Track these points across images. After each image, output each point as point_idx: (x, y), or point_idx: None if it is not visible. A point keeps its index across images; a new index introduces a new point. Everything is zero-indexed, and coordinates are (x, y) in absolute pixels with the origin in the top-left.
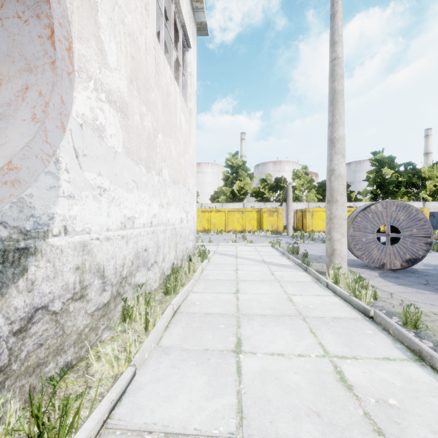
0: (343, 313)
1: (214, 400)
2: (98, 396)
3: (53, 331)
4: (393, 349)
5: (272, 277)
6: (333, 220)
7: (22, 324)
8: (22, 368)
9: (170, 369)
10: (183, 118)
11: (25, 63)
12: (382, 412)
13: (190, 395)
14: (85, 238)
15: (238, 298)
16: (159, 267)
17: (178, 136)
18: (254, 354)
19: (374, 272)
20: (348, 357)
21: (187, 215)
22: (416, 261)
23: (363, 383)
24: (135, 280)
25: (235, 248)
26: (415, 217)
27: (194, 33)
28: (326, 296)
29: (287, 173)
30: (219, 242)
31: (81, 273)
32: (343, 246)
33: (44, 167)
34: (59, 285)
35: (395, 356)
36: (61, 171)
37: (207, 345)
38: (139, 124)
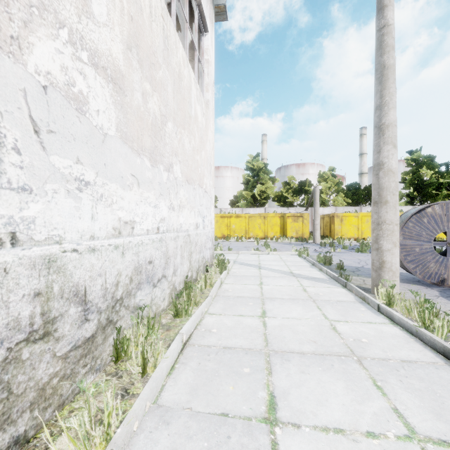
0: (412, 352)
1: None
2: None
3: None
4: None
5: (305, 294)
6: (382, 225)
7: None
8: None
9: None
10: (198, 109)
11: None
12: None
13: None
14: (52, 250)
15: (265, 324)
16: (169, 281)
17: (193, 128)
18: (297, 427)
19: (431, 289)
20: None
21: (204, 220)
22: None
23: None
24: (136, 302)
25: (257, 257)
26: None
27: (211, 16)
28: (380, 324)
29: (311, 176)
30: (239, 250)
31: (45, 300)
32: (394, 257)
33: None
34: None
35: None
36: (5, 150)
37: (226, 406)
38: (141, 105)
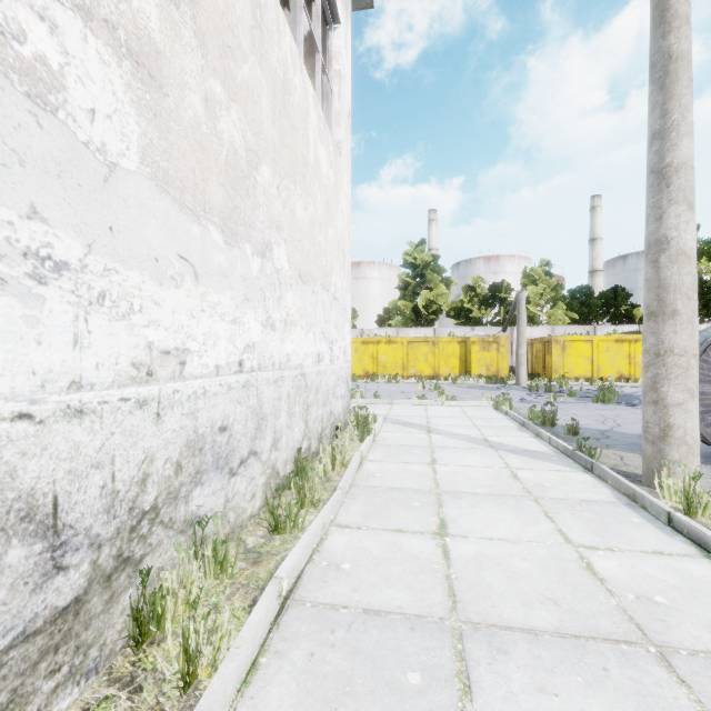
0: None
1: None
2: None
3: None
4: None
5: (517, 486)
6: (665, 357)
7: None
8: None
9: None
10: (322, 153)
11: None
12: None
13: None
14: None
15: (448, 554)
16: (264, 462)
17: (311, 185)
18: None
19: None
20: None
21: (332, 348)
22: None
23: None
24: (190, 510)
25: (423, 411)
26: None
27: None
28: (682, 558)
29: (509, 276)
30: (393, 398)
31: None
32: (691, 418)
33: None
34: None
35: None
36: None
37: None
38: (201, 121)
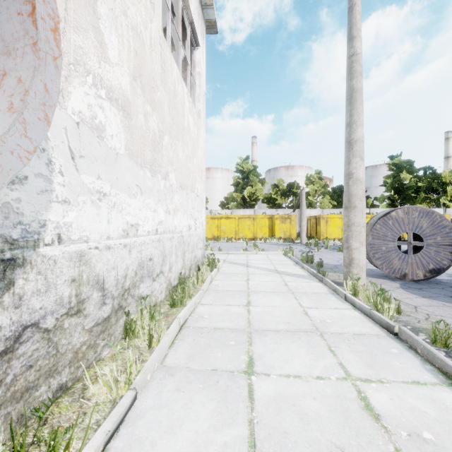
0: (364, 328)
1: (223, 431)
2: (94, 424)
3: (45, 351)
4: (422, 371)
5: (286, 288)
6: (351, 227)
7: (7, 344)
8: (7, 394)
9: (175, 393)
10: (191, 120)
11: (3, 45)
12: (417, 448)
13: (196, 425)
14: (82, 247)
15: (249, 311)
16: (166, 277)
17: (186, 139)
18: (267, 375)
19: (394, 282)
20: (373, 380)
21: (196, 222)
22: (440, 271)
23: (391, 412)
24: (139, 292)
25: (245, 257)
26: (439, 224)
27: (202, 31)
28: (344, 310)
29: (299, 178)
30: (229, 250)
31: (78, 285)
32: (361, 255)
33: (23, 165)
34: (52, 299)
35: (425, 380)
36: (55, 173)
37: (216, 365)
38: (143, 125)
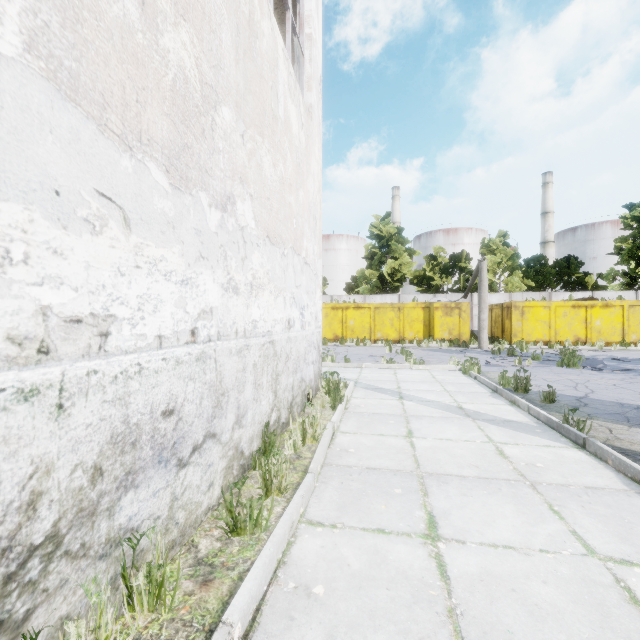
0: None
1: None
2: None
3: None
4: None
5: (507, 466)
6: None
7: None
8: None
9: None
10: (292, 111)
11: None
12: None
13: None
14: None
15: (445, 570)
16: (225, 443)
17: (280, 142)
18: None
19: None
20: None
21: (303, 314)
22: None
23: None
24: (116, 524)
25: (393, 375)
26: None
27: None
28: None
29: (467, 247)
30: (362, 361)
31: None
32: None
33: None
34: None
35: None
36: None
37: None
38: (135, 27)
